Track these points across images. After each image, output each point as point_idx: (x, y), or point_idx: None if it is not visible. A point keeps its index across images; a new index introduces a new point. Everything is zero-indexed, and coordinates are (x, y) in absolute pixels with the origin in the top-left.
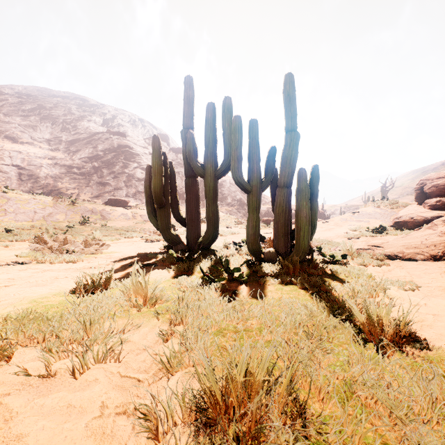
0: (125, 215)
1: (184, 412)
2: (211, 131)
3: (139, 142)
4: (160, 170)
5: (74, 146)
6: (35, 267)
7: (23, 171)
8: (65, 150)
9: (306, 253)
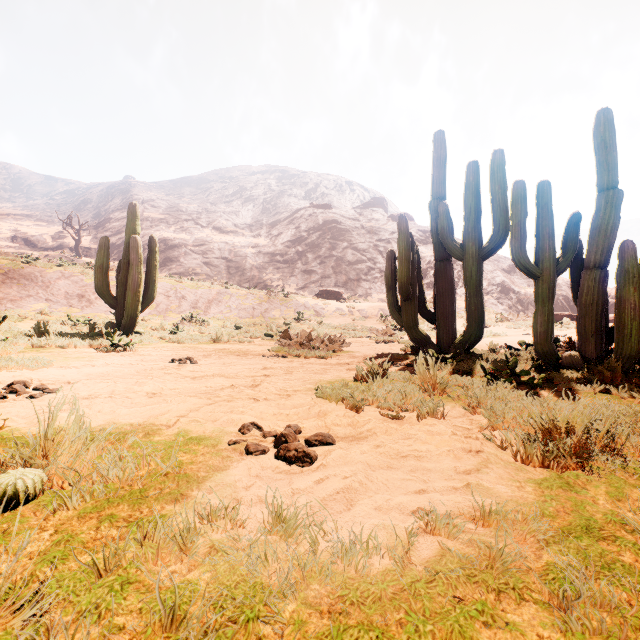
0: (340, 310)
1: (517, 441)
2: (472, 198)
3: (348, 214)
4: (407, 256)
5: (275, 229)
6: (296, 360)
7: (231, 263)
8: (266, 235)
9: (635, 360)
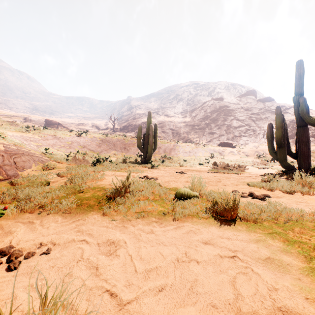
0: (232, 152)
1: None
2: None
3: (232, 101)
4: (281, 126)
5: (193, 113)
6: (224, 174)
7: (174, 131)
8: (189, 116)
9: None
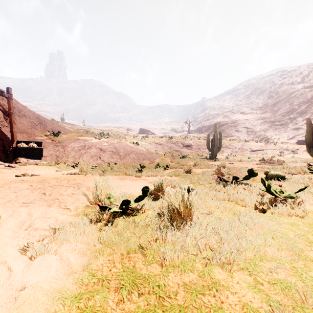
0: None
1: None
2: None
3: None
4: (310, 132)
5: (275, 107)
6: (263, 165)
7: (249, 129)
8: (270, 111)
9: None
